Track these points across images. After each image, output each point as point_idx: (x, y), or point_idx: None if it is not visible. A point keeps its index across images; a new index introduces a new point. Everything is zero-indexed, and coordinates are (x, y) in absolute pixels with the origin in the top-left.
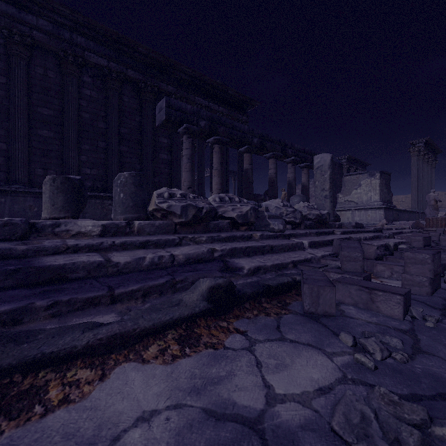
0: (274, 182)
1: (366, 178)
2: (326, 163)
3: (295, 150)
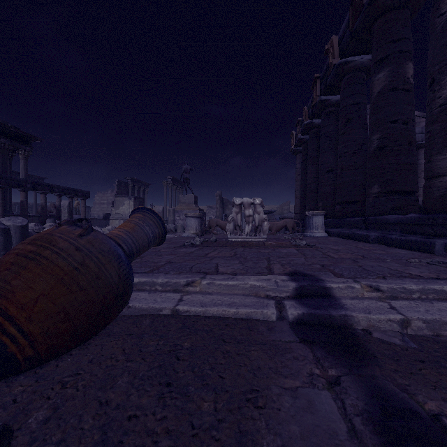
0: (44, 207)
1: (127, 200)
2: (66, 205)
3: (61, 189)
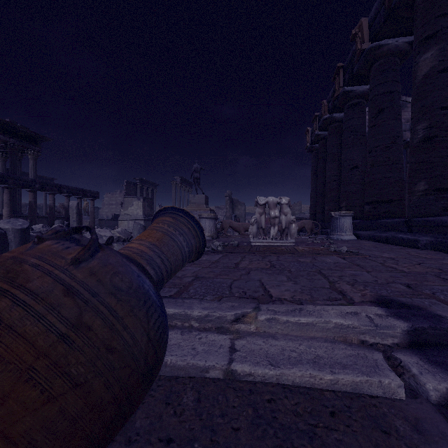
0: (53, 208)
1: (136, 201)
2: (74, 206)
3: (69, 190)
